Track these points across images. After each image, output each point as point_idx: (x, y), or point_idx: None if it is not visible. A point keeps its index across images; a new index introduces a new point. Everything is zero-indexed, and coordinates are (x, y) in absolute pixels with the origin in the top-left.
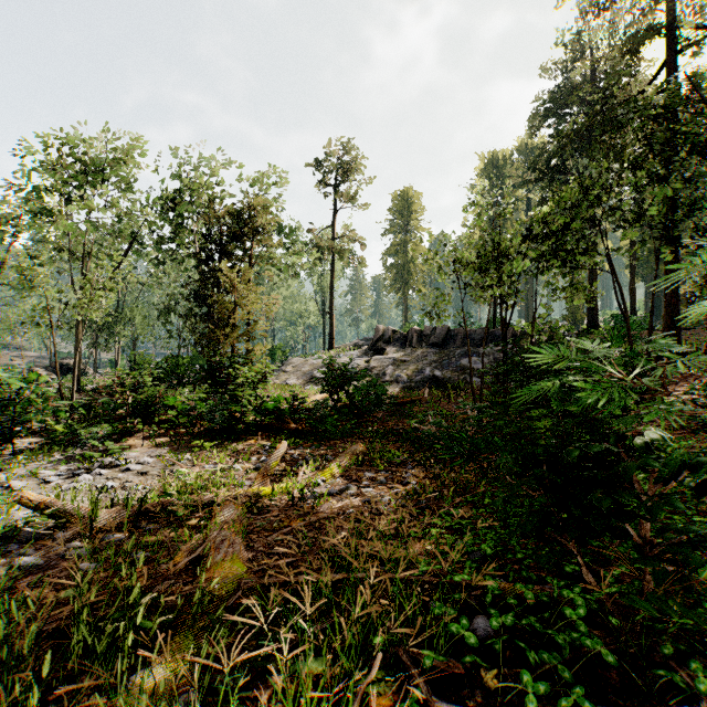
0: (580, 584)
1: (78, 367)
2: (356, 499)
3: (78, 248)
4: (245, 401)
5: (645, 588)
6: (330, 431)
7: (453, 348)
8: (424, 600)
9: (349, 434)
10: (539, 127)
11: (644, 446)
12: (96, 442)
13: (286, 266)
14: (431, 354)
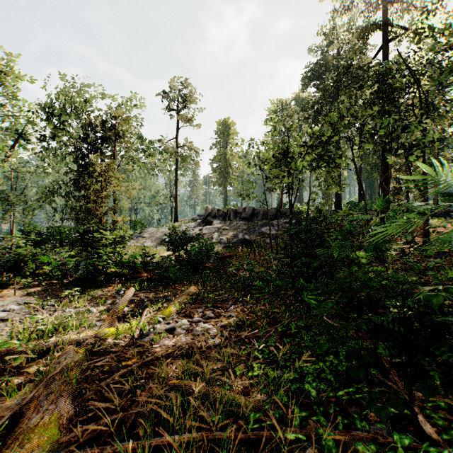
0: (433, 447)
1: None
2: (188, 334)
3: None
4: (105, 257)
5: None
6: (172, 278)
7: (256, 221)
8: None
9: (186, 280)
10: (307, 85)
11: None
12: None
13: (144, 164)
14: (242, 224)
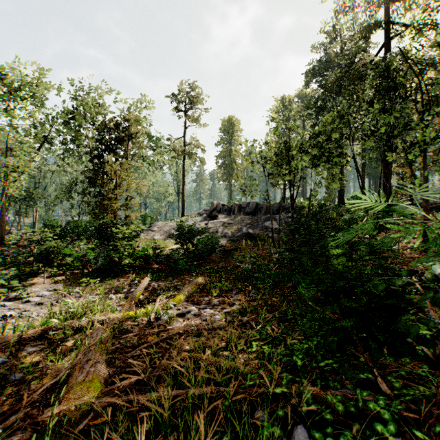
0: (382, 396)
1: (4, 228)
2: (197, 318)
3: (5, 145)
4: (121, 250)
5: (437, 398)
6: (181, 269)
7: (260, 215)
8: (250, 409)
9: (194, 271)
10: (310, 82)
11: (435, 279)
12: (3, 281)
13: (153, 162)
14: (246, 219)
